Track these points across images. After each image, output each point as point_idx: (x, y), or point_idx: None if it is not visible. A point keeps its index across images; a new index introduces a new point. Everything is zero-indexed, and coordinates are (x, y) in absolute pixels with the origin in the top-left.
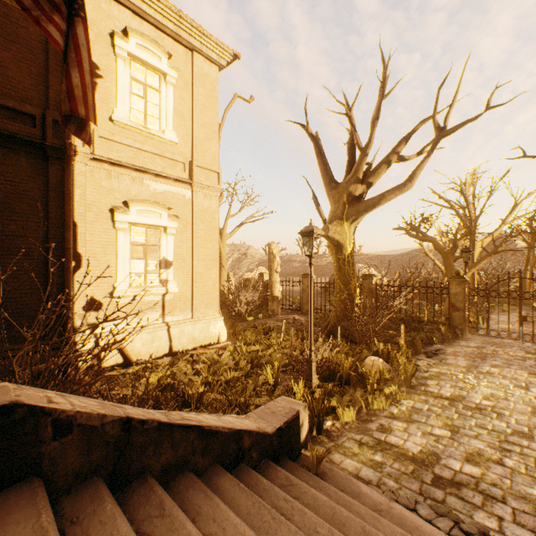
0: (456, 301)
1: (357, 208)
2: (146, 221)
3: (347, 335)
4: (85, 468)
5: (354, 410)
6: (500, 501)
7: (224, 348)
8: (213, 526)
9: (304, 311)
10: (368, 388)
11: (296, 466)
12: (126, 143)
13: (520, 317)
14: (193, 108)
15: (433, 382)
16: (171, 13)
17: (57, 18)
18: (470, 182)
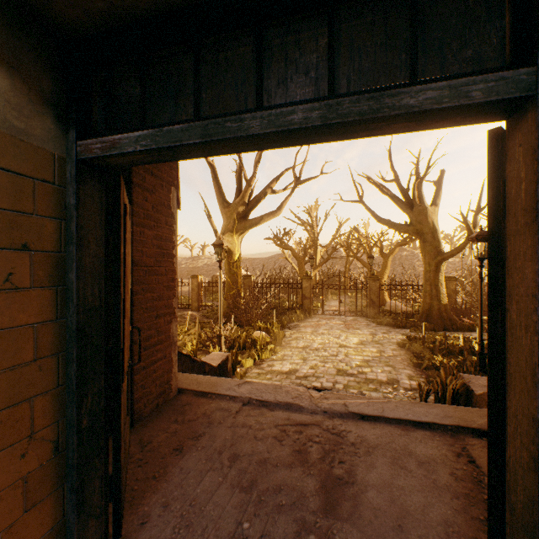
0: (306, 292)
1: (244, 225)
2: None
3: (237, 321)
4: None
5: (252, 360)
6: (322, 377)
7: None
8: None
9: (193, 308)
10: (258, 348)
11: None
12: None
13: (339, 301)
14: None
15: (294, 341)
16: None
17: None
18: (314, 207)
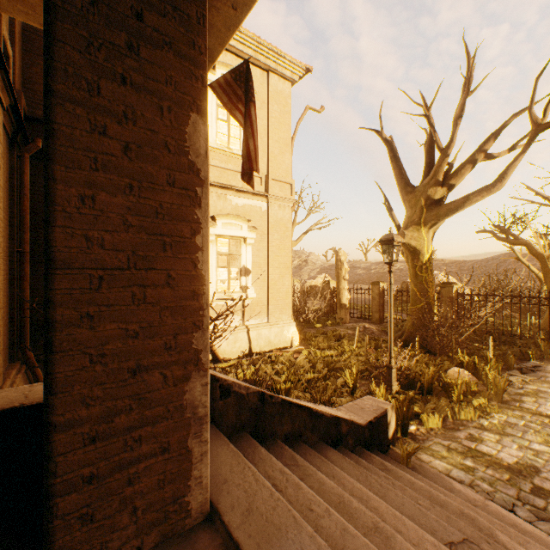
0: None
1: (436, 213)
2: (229, 233)
3: (424, 345)
4: (238, 424)
5: (439, 418)
6: None
7: (298, 352)
8: (334, 481)
9: (373, 319)
10: (454, 398)
11: (387, 458)
12: (213, 164)
13: None
14: (269, 125)
15: (530, 399)
16: (250, 41)
17: (240, 106)
18: None
